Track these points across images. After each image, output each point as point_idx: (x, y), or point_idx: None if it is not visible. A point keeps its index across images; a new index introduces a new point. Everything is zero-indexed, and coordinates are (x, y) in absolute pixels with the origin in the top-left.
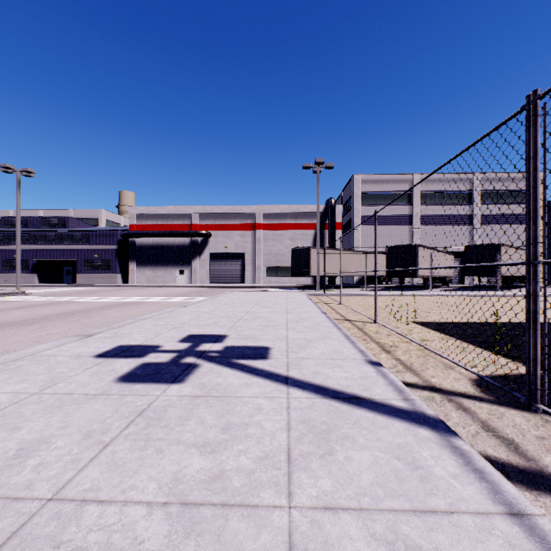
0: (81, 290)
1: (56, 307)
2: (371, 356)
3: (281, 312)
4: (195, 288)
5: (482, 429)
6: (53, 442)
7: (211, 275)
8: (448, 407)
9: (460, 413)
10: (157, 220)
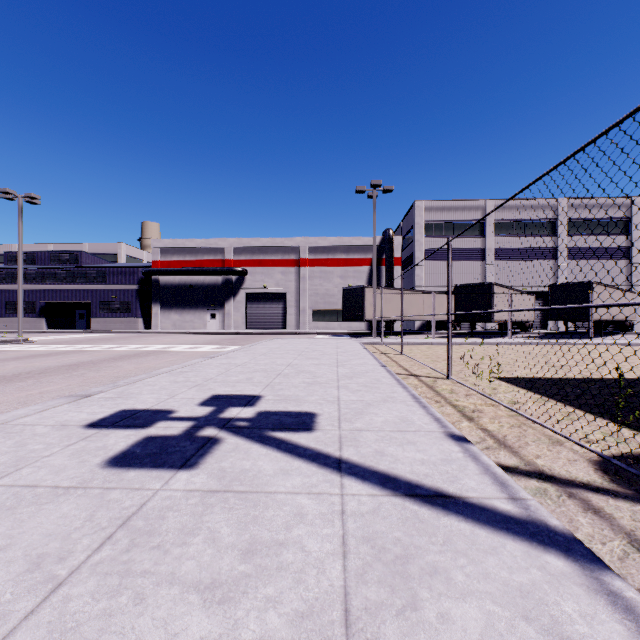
0: (94, 337)
1: (60, 358)
2: (452, 427)
3: (330, 365)
4: (228, 335)
5: (631, 546)
6: None
7: (247, 319)
8: (571, 507)
9: (590, 518)
10: (184, 255)
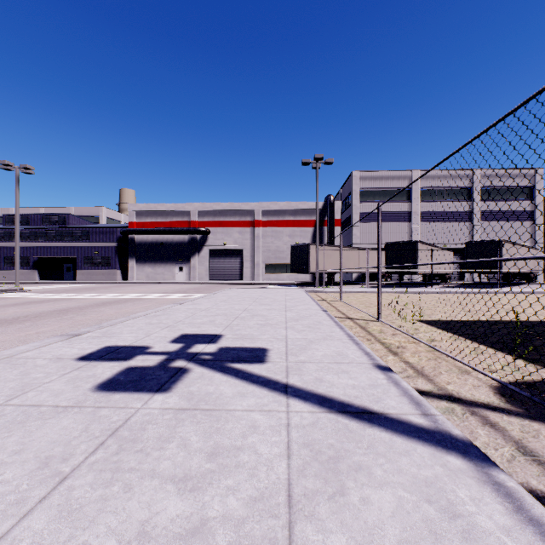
0: (80, 287)
1: (51, 304)
2: (379, 360)
3: (279, 310)
4: (193, 285)
5: (518, 451)
6: (0, 474)
7: (210, 271)
8: (473, 422)
9: (487, 430)
10: (156, 217)
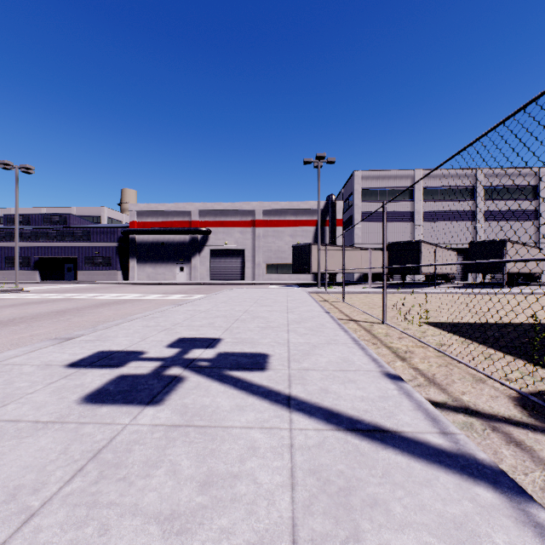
0: (80, 287)
1: (49, 305)
2: (387, 367)
3: (281, 312)
4: (194, 285)
5: None
6: None
7: (211, 272)
8: (495, 440)
9: (513, 450)
10: (157, 217)
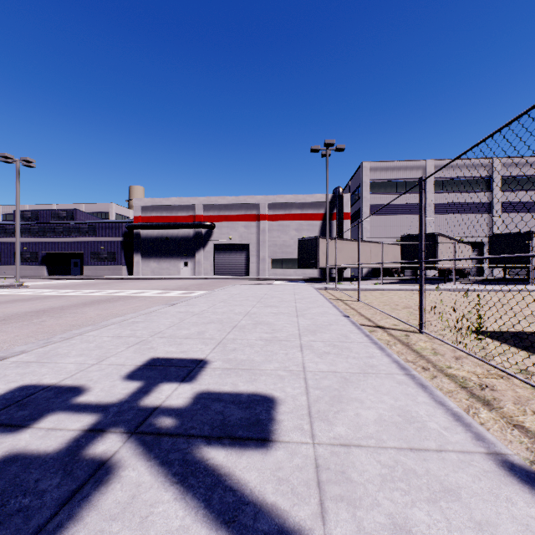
0: (82, 282)
1: (35, 303)
2: (494, 441)
3: (289, 315)
4: (197, 281)
5: None
6: None
7: (215, 267)
8: None
9: None
10: (161, 212)
